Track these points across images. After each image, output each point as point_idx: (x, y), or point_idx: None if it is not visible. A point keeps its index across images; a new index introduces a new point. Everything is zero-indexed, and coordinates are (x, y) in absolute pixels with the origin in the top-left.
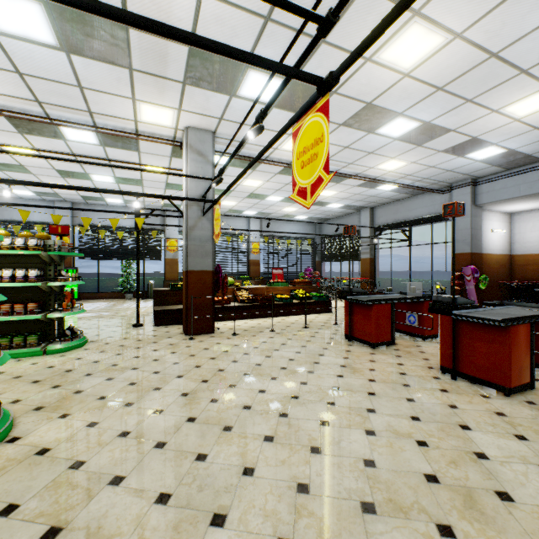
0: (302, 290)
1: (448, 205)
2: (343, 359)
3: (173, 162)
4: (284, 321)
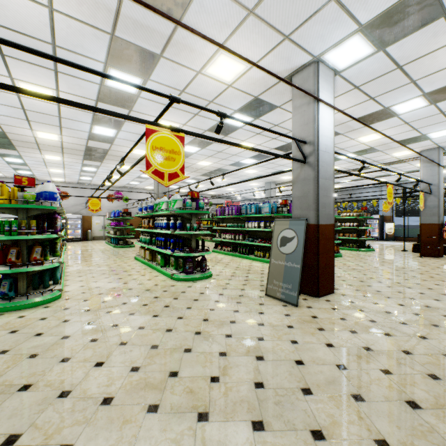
0: None
1: None
2: None
3: None
4: None
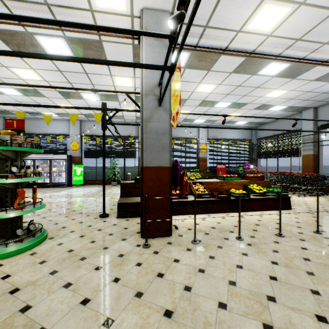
0: (256, 185)
1: None
2: None
3: (136, 71)
4: (244, 220)
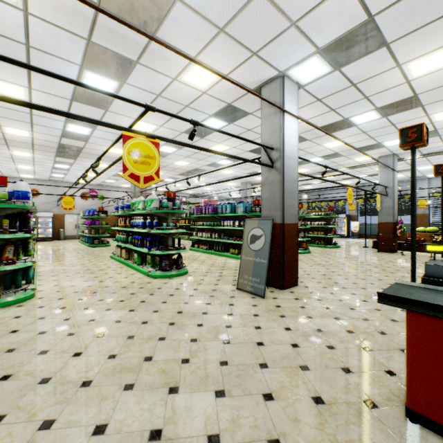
0: None
1: None
2: None
3: None
4: None
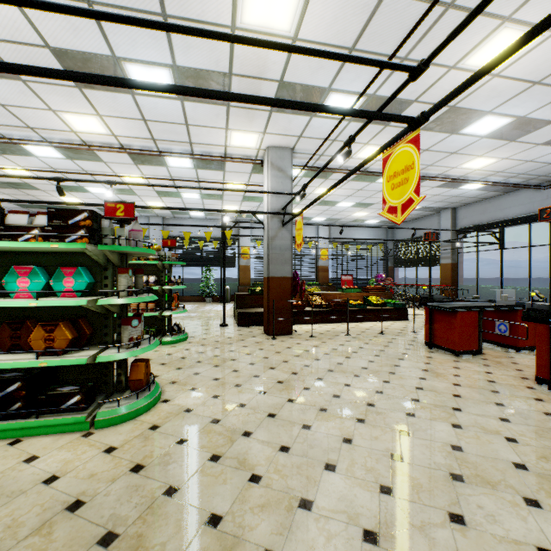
0: (376, 297)
1: (545, 209)
2: (424, 364)
3: (252, 178)
4: (358, 326)
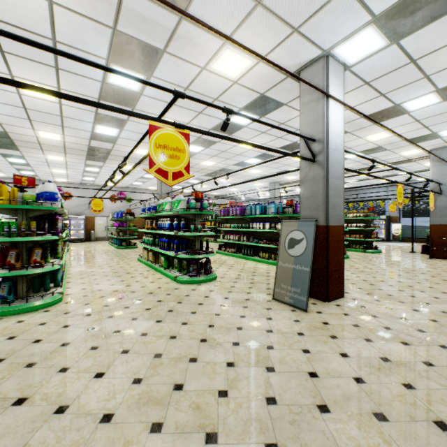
0: None
1: None
2: None
3: None
4: None
